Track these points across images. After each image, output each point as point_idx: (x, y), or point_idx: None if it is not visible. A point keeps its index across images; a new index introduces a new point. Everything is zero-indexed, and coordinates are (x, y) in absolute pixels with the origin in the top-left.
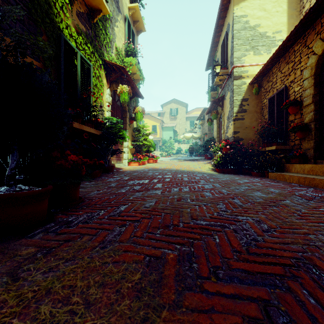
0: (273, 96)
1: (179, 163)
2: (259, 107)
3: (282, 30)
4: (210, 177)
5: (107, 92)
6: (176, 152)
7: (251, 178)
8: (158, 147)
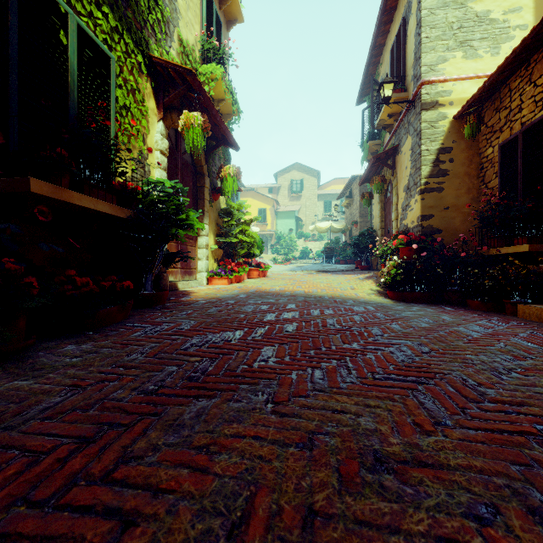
0: (512, 139)
1: (310, 279)
2: (476, 165)
3: (523, 5)
4: (388, 317)
5: (157, 129)
6: (301, 256)
7: (478, 317)
8: (268, 246)
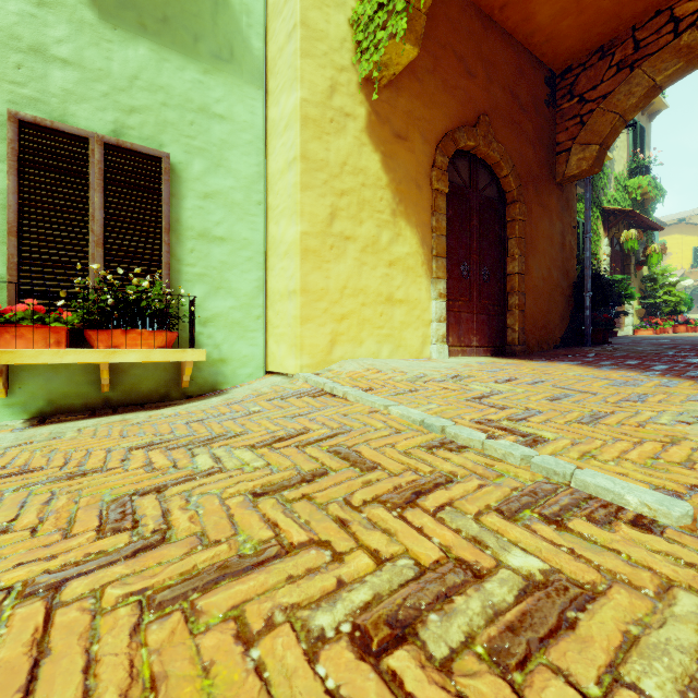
0: None
1: None
2: None
3: None
4: None
5: (603, 243)
6: None
7: None
8: None
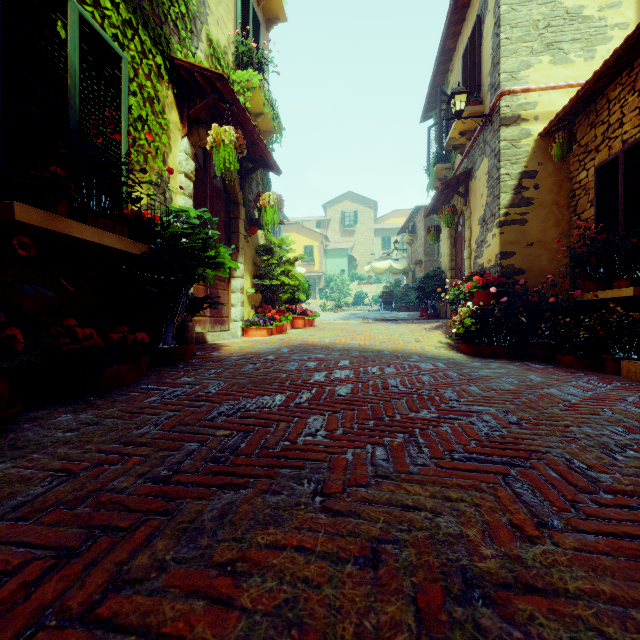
0: (611, 160)
1: (366, 329)
2: (566, 192)
3: None
4: (463, 377)
5: (180, 148)
6: (355, 301)
7: (573, 377)
8: (316, 290)
